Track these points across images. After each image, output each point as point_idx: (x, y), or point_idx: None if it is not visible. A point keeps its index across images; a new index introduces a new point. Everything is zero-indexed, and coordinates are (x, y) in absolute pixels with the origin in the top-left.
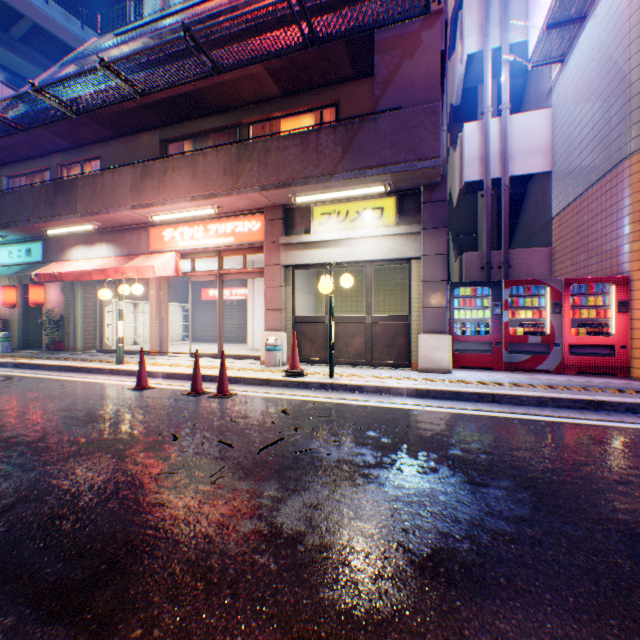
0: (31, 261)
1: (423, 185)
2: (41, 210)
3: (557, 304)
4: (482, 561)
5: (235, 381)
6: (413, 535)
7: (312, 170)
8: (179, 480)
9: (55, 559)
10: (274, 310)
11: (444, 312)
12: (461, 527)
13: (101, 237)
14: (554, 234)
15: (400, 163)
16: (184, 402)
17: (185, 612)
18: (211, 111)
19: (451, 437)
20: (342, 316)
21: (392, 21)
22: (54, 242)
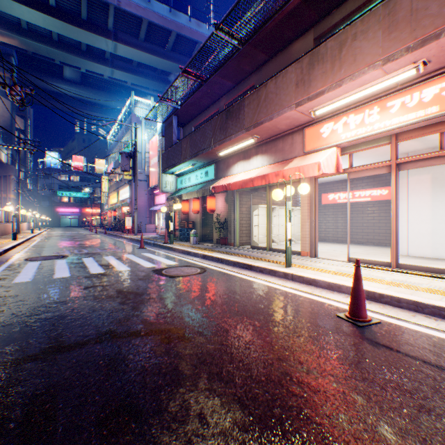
0: (207, 180)
1: None
2: (216, 136)
3: None
4: None
5: None
6: None
7: None
8: None
9: None
10: None
11: None
12: None
13: (255, 151)
14: None
15: None
16: None
17: None
18: None
19: None
20: None
21: None
22: (221, 163)
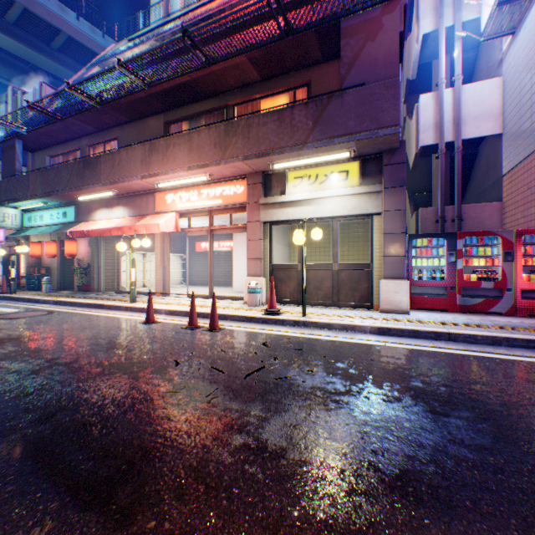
0: (66, 221)
1: (384, 150)
2: (74, 181)
3: (509, 253)
4: (447, 484)
5: (223, 318)
6: (382, 456)
7: (287, 141)
8: (181, 398)
9: (87, 458)
10: (255, 259)
11: (403, 260)
12: (426, 452)
13: (118, 201)
14: (505, 190)
15: (363, 132)
16: (183, 334)
17: (189, 510)
18: (203, 96)
19: (412, 370)
20: (312, 264)
21: (356, 9)
22: (83, 206)
